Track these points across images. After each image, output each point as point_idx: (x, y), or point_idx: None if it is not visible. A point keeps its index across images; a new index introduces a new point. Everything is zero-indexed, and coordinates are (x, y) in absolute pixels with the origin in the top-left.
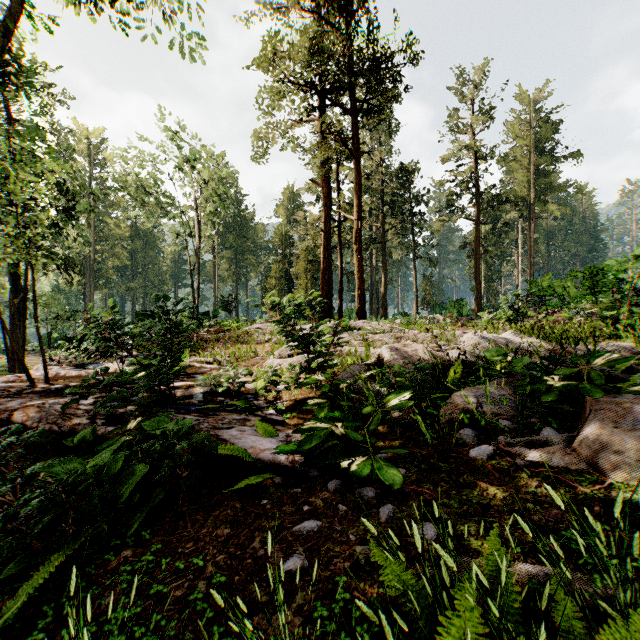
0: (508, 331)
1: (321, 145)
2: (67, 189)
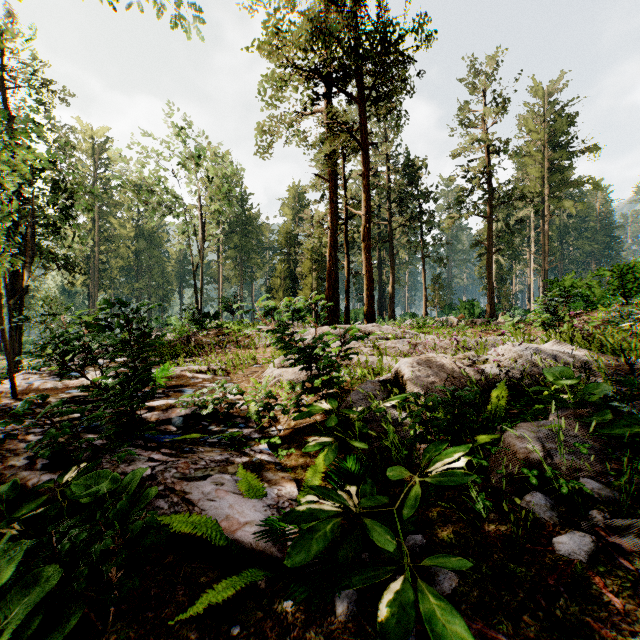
0: (552, 341)
1: (327, 138)
2: (65, 187)
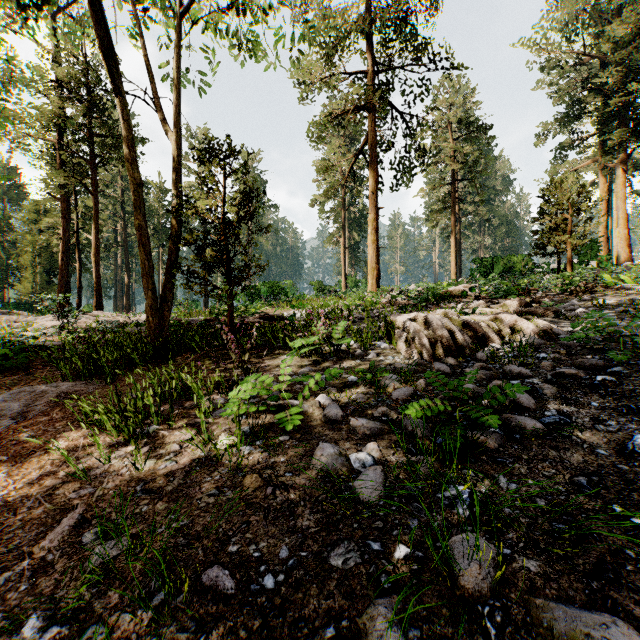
0: None
1: (60, 166)
2: None
